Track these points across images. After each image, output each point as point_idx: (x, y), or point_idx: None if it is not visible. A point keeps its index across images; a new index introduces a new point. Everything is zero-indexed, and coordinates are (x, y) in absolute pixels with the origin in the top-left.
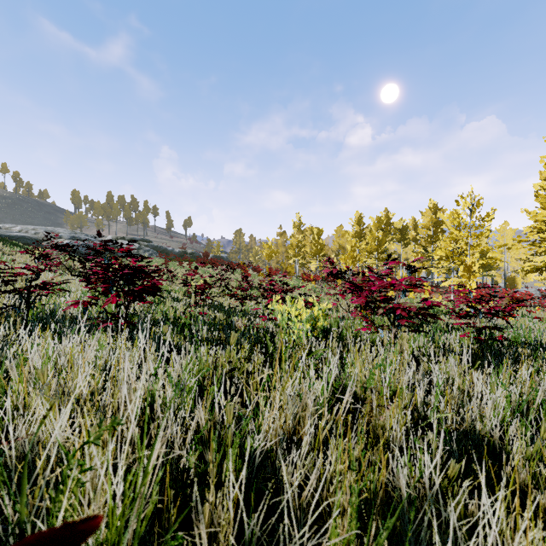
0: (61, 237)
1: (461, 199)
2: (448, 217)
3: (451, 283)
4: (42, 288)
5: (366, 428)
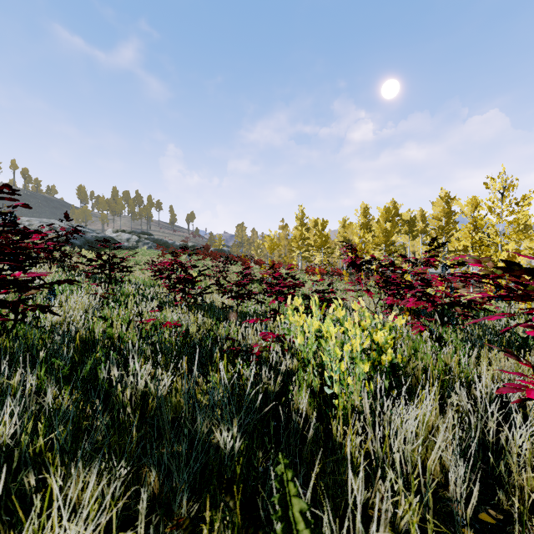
0: (56, 229)
1: (492, 180)
2: (466, 205)
3: None
4: None
5: None
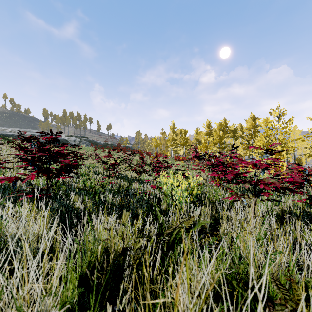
0: (34, 135)
1: (273, 111)
2: (262, 123)
3: None
4: None
5: None
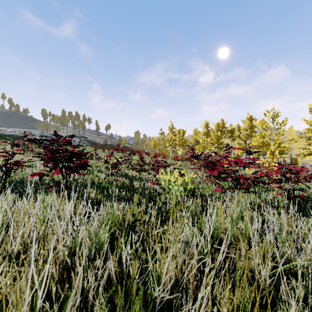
0: (35, 135)
1: (267, 112)
2: (259, 123)
3: (260, 162)
4: (14, 165)
5: (233, 267)
